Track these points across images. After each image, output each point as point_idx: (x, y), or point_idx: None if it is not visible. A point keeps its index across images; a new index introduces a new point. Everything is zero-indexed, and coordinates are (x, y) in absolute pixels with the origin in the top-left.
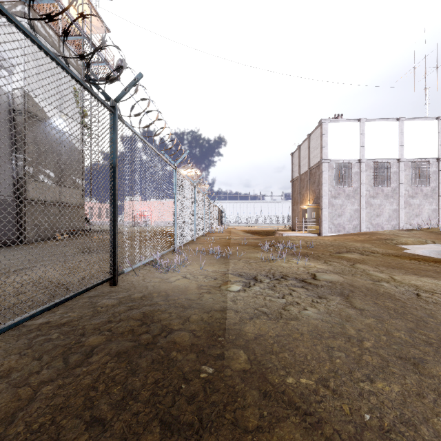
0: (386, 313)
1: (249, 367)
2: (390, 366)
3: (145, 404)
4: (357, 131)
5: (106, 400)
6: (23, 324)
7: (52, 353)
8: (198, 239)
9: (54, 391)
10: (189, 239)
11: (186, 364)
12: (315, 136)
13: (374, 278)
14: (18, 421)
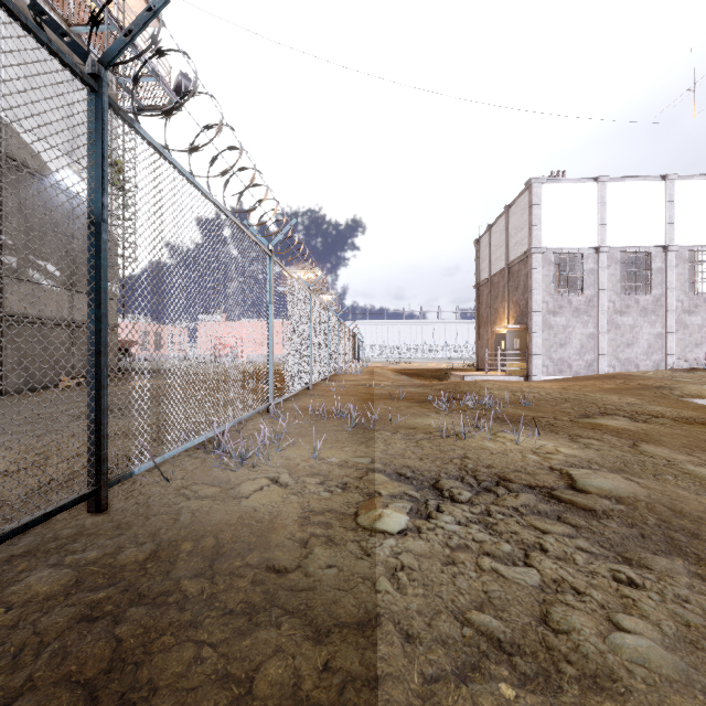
0: None
1: None
2: None
3: None
4: (594, 199)
5: None
6: None
7: None
8: (317, 386)
9: None
10: (298, 387)
11: None
12: (519, 208)
13: None
14: None
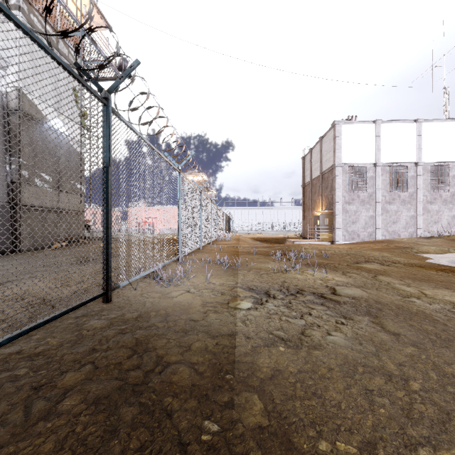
0: (427, 340)
1: (267, 423)
2: (453, 422)
3: None
4: (373, 134)
5: None
6: None
7: (13, 398)
8: (205, 247)
9: None
10: (194, 247)
11: (183, 416)
12: (328, 138)
13: (402, 293)
14: None
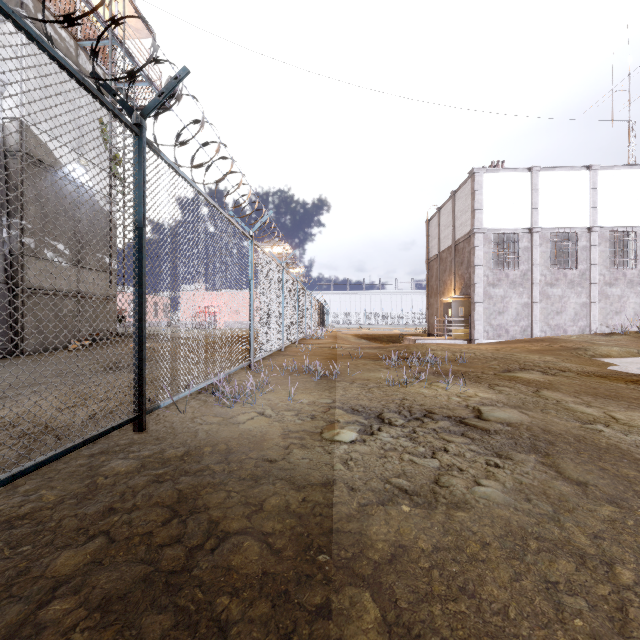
0: (631, 493)
1: None
2: None
3: None
4: (528, 186)
5: None
6: None
7: None
8: (288, 348)
9: None
10: (273, 348)
11: (247, 634)
12: (464, 193)
13: (581, 417)
14: None
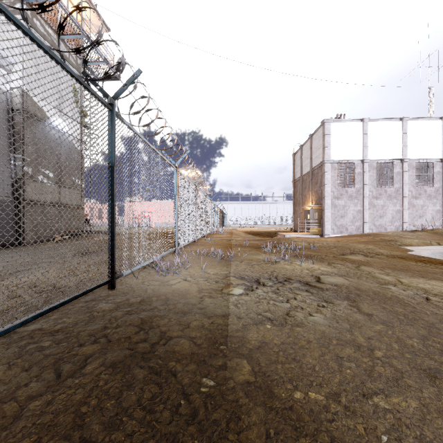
0: (395, 319)
1: (254, 380)
2: (405, 379)
3: (140, 422)
4: (360, 132)
5: (98, 418)
6: (15, 330)
7: (43, 363)
8: (199, 240)
9: (42, 407)
10: (190, 240)
11: (186, 375)
12: (318, 136)
13: (380, 281)
14: (1, 442)
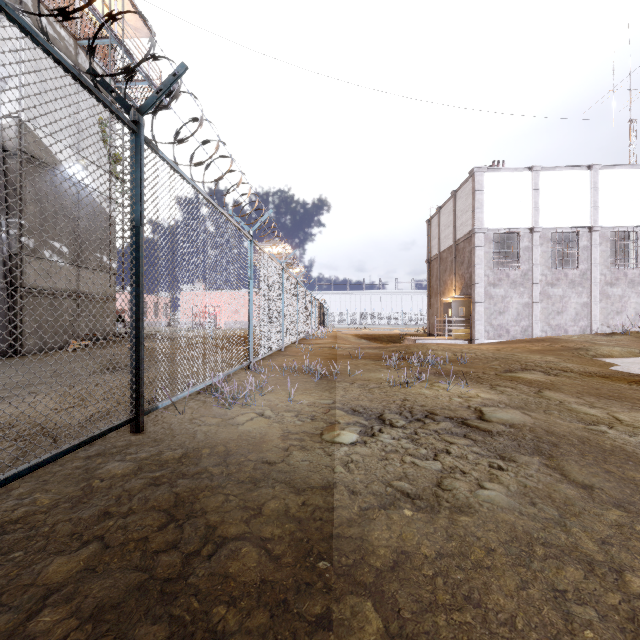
0: (638, 497)
1: None
2: None
3: None
4: (528, 186)
5: None
6: None
7: None
8: (288, 348)
9: None
10: (273, 349)
11: None
12: (464, 193)
13: (584, 418)
14: None
